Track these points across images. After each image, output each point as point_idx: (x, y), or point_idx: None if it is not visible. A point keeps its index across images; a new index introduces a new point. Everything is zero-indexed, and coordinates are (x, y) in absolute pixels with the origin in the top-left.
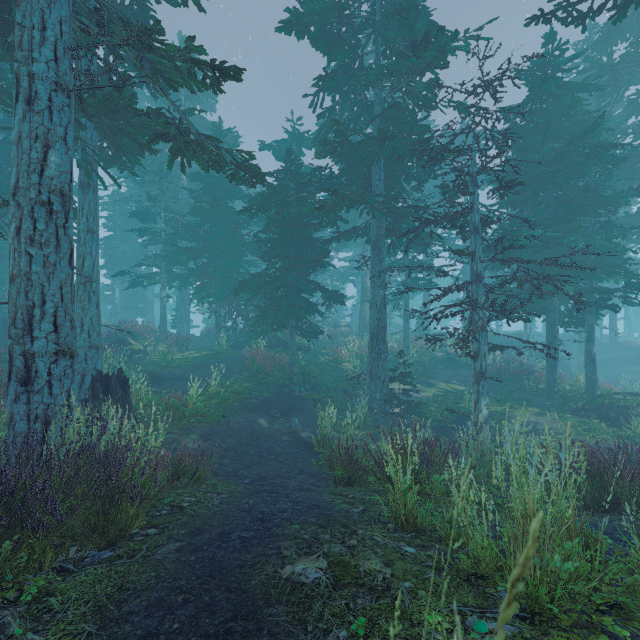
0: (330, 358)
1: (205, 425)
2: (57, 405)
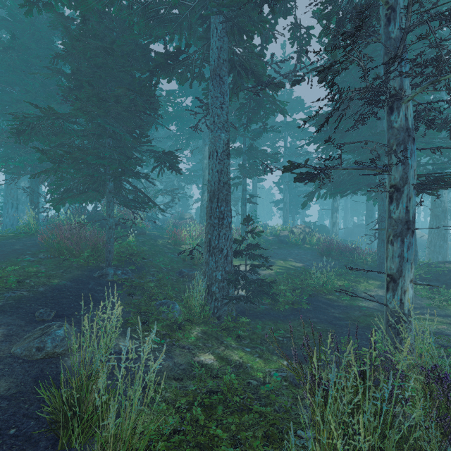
0: (170, 241)
1: None
2: None
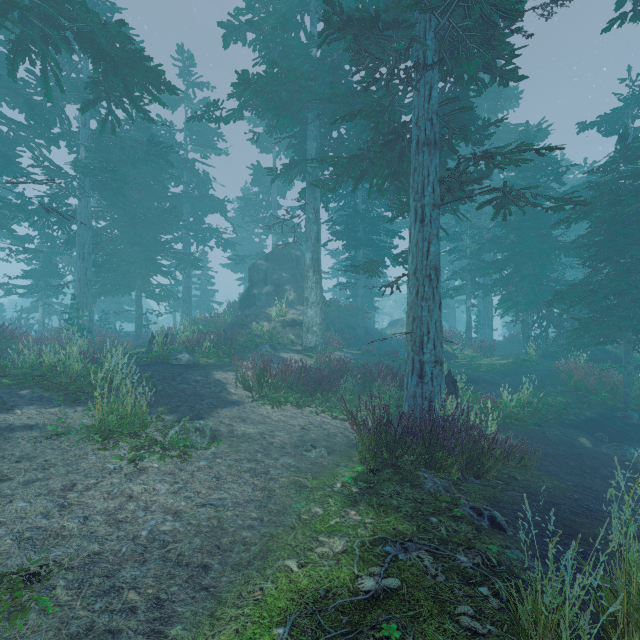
0: None
1: (519, 429)
2: (434, 392)
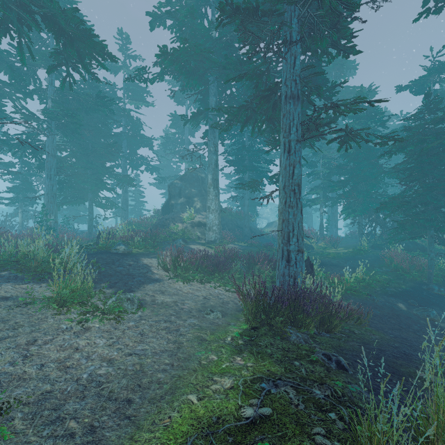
0: None
1: (356, 297)
2: (297, 272)
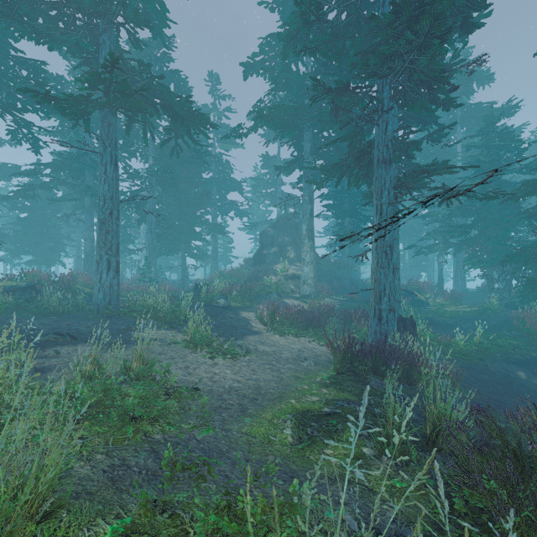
0: None
1: (466, 362)
2: (389, 330)
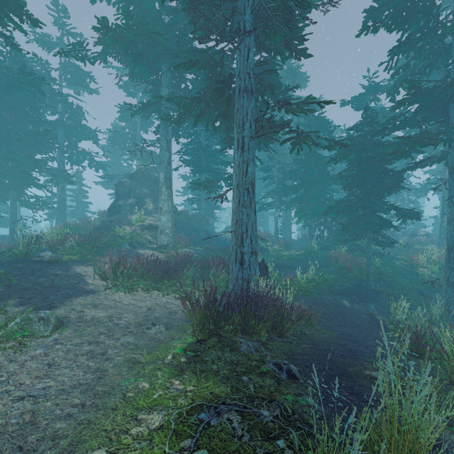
0: (405, 263)
1: (307, 297)
2: (251, 275)
